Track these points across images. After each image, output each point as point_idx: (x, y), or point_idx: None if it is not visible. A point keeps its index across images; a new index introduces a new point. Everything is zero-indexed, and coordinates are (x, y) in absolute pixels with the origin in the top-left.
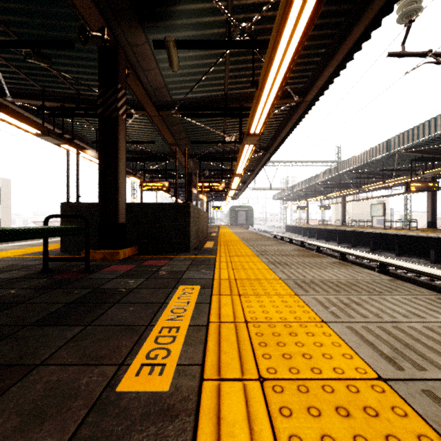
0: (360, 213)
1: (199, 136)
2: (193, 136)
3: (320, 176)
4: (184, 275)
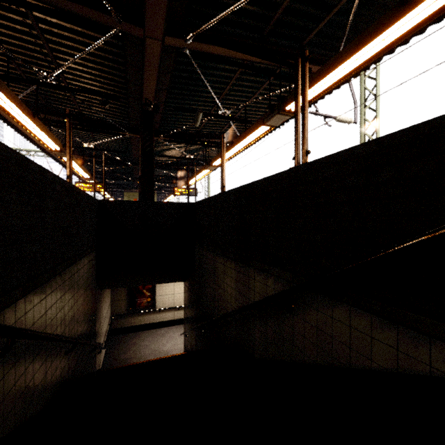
0: None
1: None
2: None
3: None
4: None
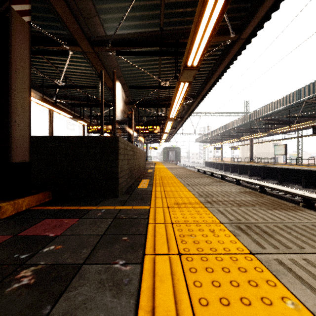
0: (260, 152)
1: (137, 83)
2: (131, 83)
3: (234, 122)
4: (61, 301)
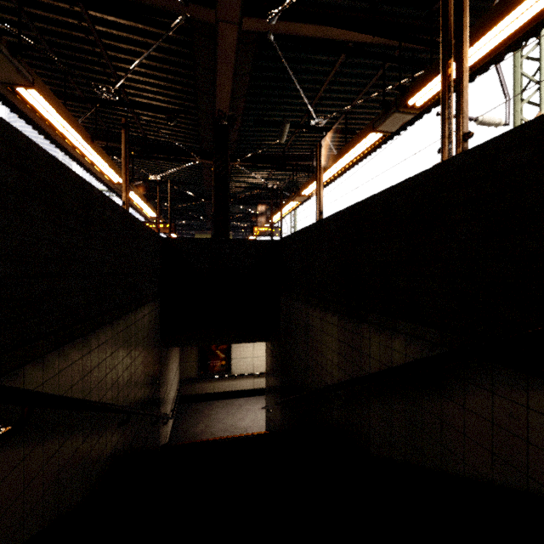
0: None
1: None
2: None
3: None
4: None
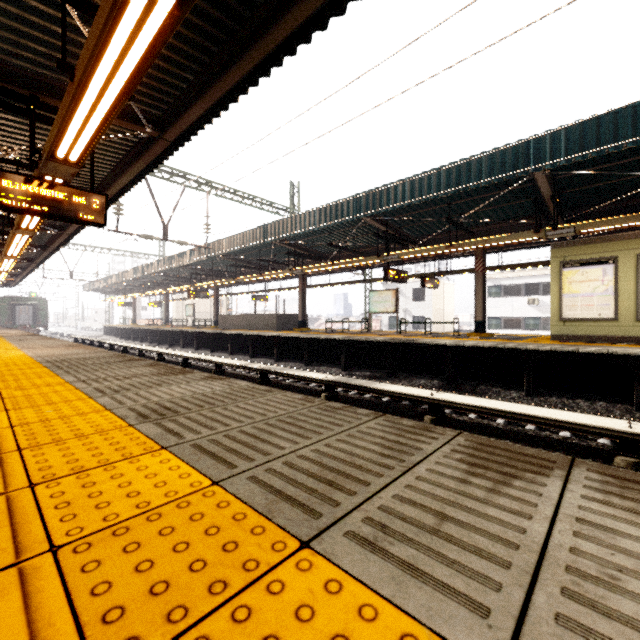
0: (200, 312)
1: None
2: None
3: (131, 272)
4: None
